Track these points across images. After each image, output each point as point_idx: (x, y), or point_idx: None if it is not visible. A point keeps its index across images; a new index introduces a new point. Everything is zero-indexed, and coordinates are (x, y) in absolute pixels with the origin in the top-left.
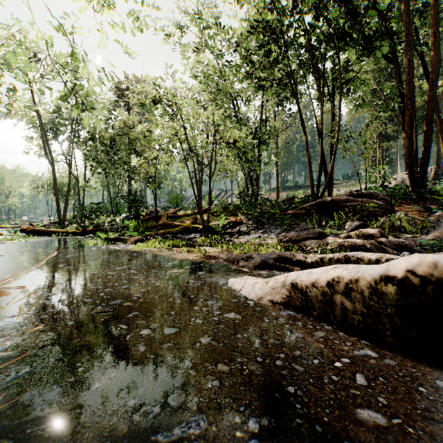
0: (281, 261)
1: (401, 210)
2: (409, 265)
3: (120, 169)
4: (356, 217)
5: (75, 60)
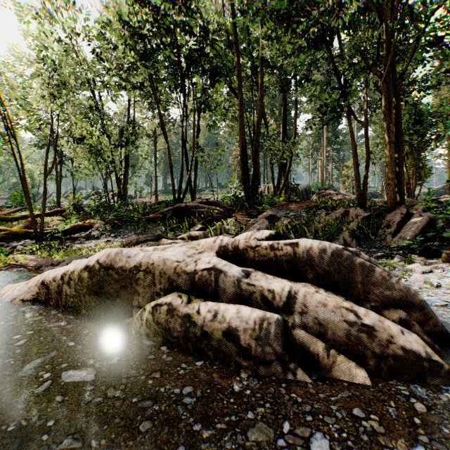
0: None
1: (236, 216)
2: (100, 256)
3: None
4: (201, 221)
5: None
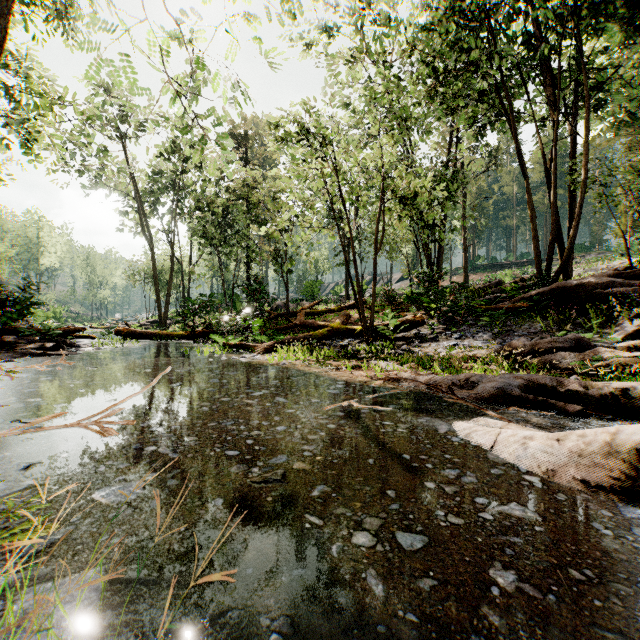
0: (533, 392)
1: None
2: None
3: (237, 248)
4: (631, 313)
5: (202, 68)
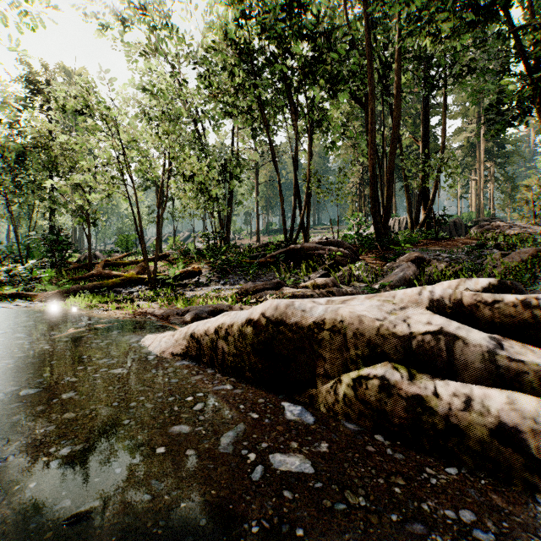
0: (217, 314)
1: (365, 259)
2: (264, 309)
3: (35, 197)
4: (322, 266)
5: None
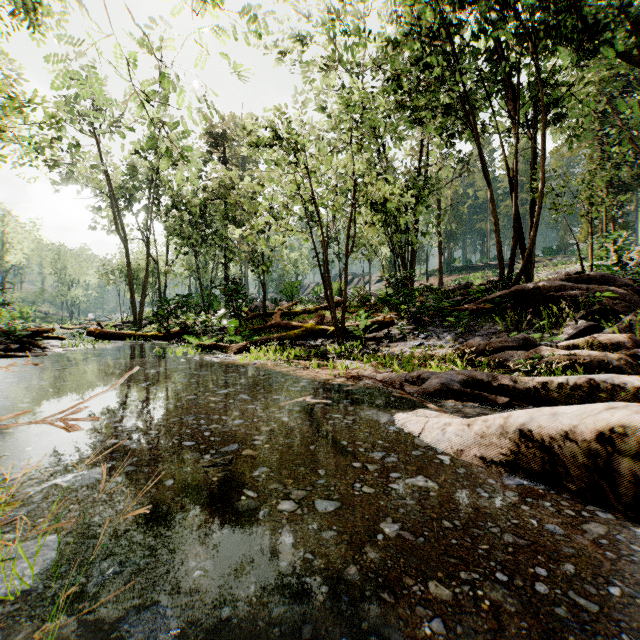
0: (472, 387)
1: None
2: None
3: (215, 248)
4: (579, 315)
5: (166, 87)
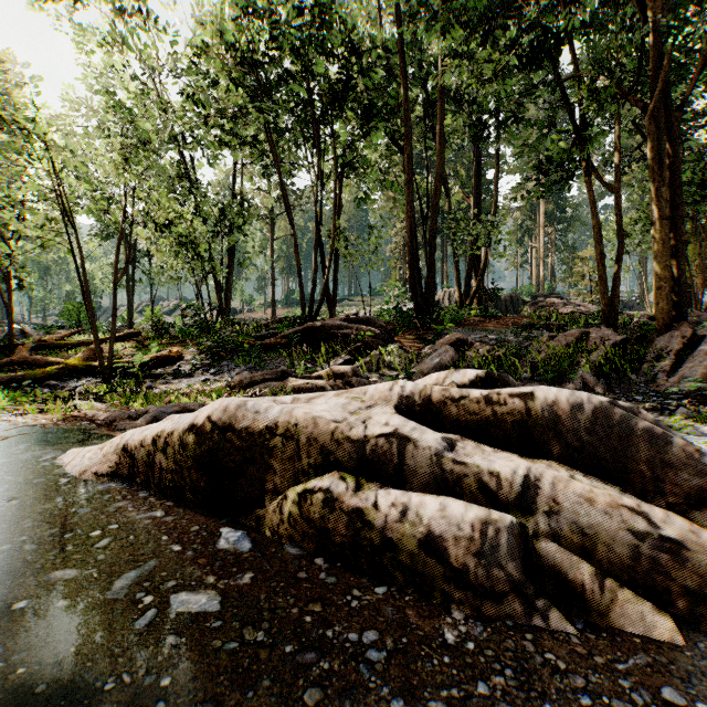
0: None
1: (401, 341)
2: (212, 410)
3: None
4: (347, 350)
5: None
